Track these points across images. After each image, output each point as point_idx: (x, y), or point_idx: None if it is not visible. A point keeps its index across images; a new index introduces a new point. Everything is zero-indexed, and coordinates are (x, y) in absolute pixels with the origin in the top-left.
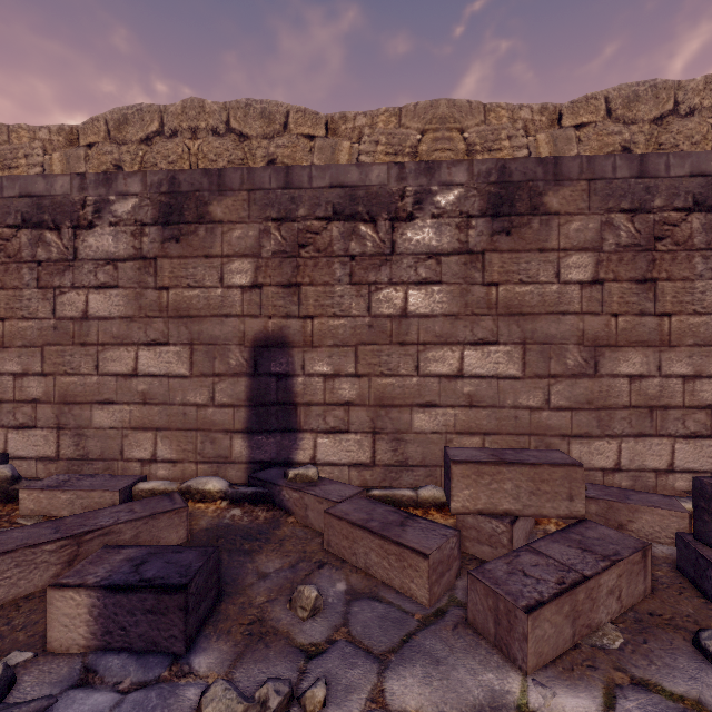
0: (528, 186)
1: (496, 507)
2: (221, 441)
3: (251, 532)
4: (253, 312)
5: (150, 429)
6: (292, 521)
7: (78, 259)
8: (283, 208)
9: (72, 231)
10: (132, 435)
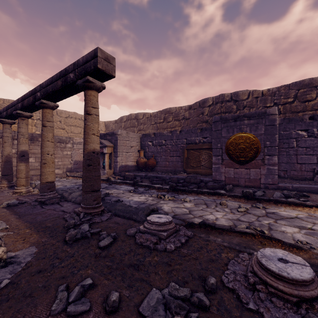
0: (36, 137)
1: (31, 174)
2: None
3: None
4: None
5: None
6: None
7: None
8: None
9: None
10: None
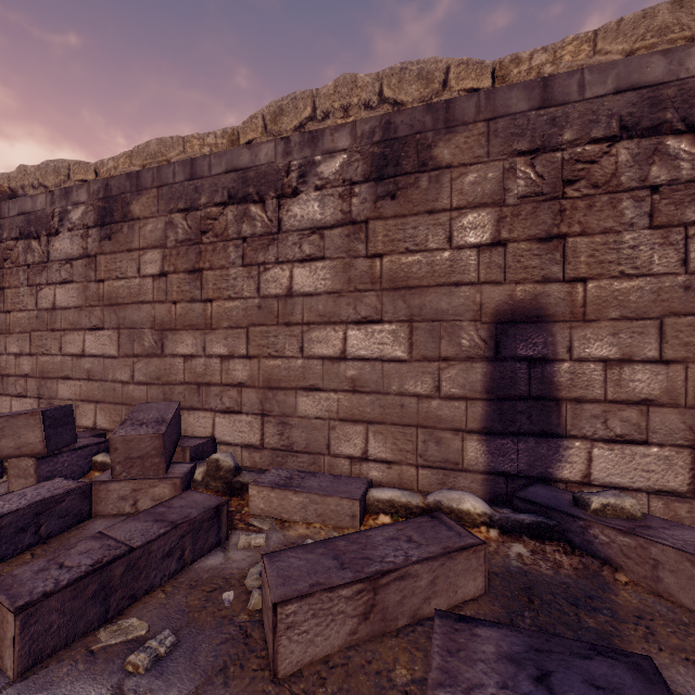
0: None
1: None
2: (449, 442)
3: (573, 592)
4: (493, 277)
5: (360, 422)
6: (623, 580)
7: (282, 231)
8: (537, 135)
9: (276, 202)
10: (340, 427)
